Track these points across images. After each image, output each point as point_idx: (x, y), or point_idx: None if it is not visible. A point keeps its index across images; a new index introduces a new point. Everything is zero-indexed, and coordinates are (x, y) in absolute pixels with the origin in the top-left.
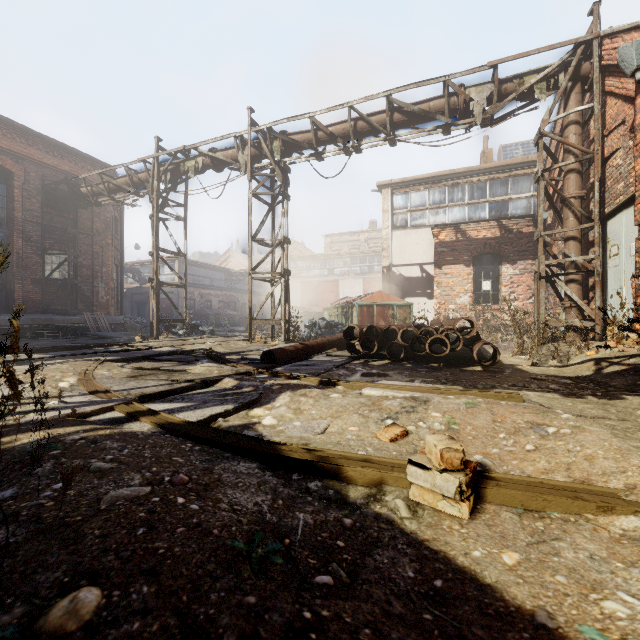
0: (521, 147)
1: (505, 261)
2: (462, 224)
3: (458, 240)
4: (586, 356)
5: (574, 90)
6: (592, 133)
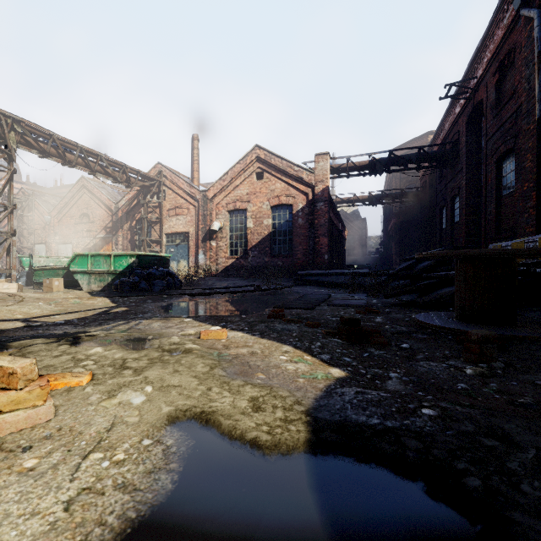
0: None
1: None
2: None
3: None
4: None
5: (27, 207)
6: (29, 218)
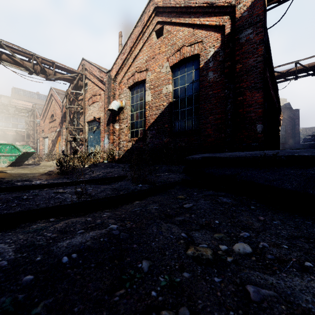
0: (22, 91)
1: (17, 141)
2: (3, 129)
3: (2, 133)
4: (32, 161)
5: (32, 115)
6: (36, 123)
